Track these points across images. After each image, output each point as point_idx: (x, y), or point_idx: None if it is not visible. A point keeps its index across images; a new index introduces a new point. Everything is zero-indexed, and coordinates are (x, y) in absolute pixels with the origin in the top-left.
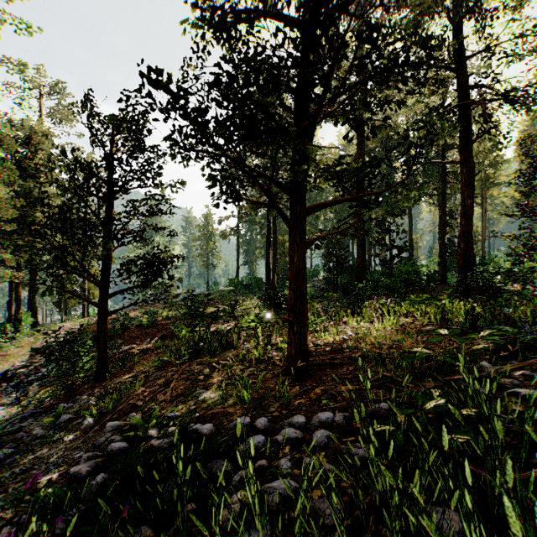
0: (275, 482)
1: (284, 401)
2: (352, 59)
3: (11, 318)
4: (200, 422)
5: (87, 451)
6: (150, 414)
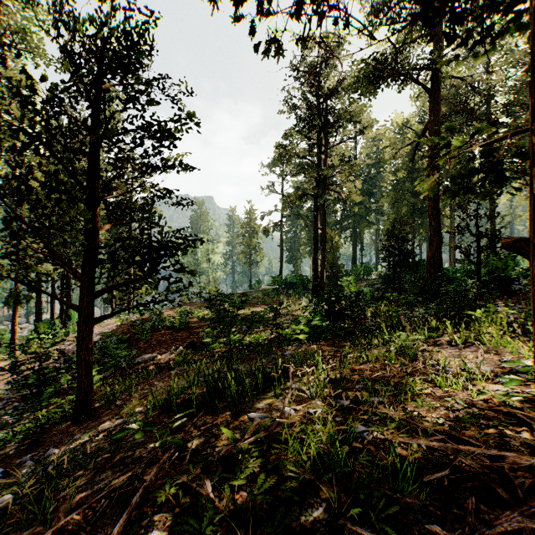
0: None
1: None
2: None
3: (62, 313)
4: None
5: None
6: None
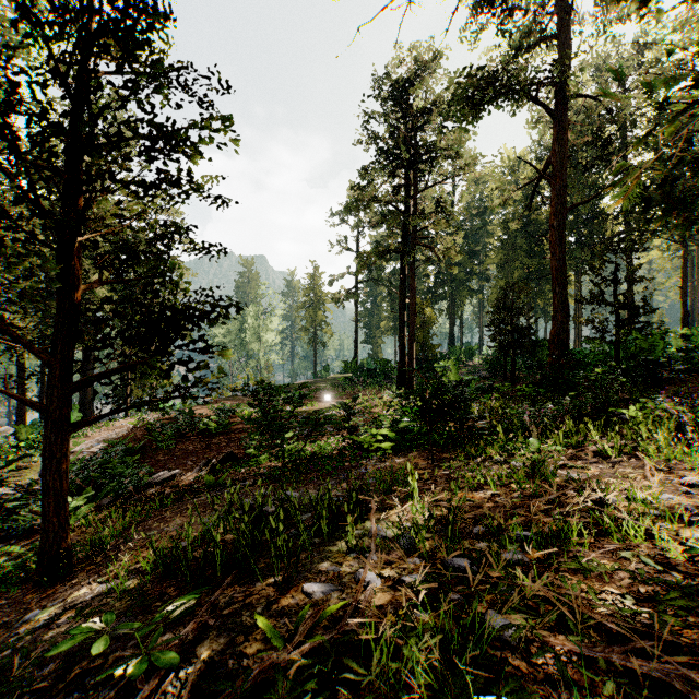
0: None
1: None
2: None
3: None
4: None
5: None
6: None
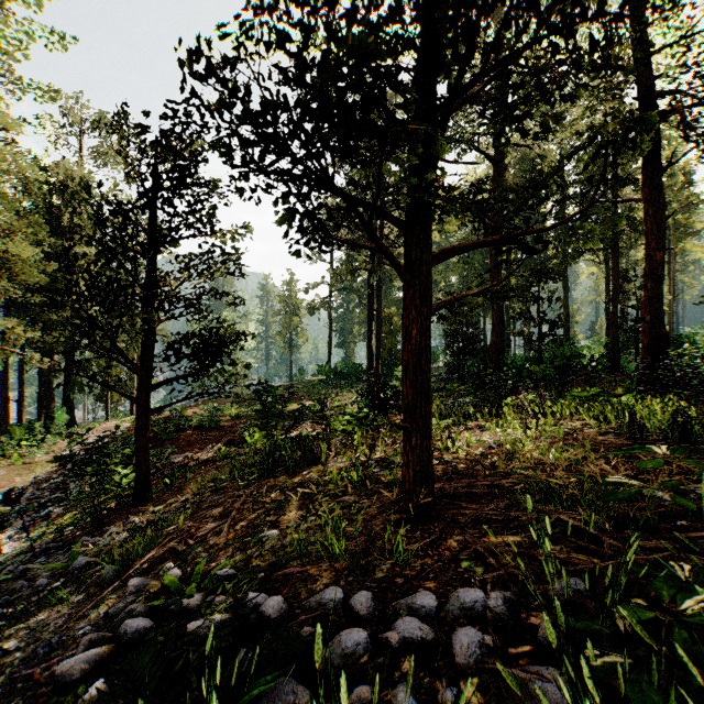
0: None
1: (397, 560)
2: (507, 11)
3: (41, 415)
4: (265, 590)
5: (96, 626)
6: (192, 568)
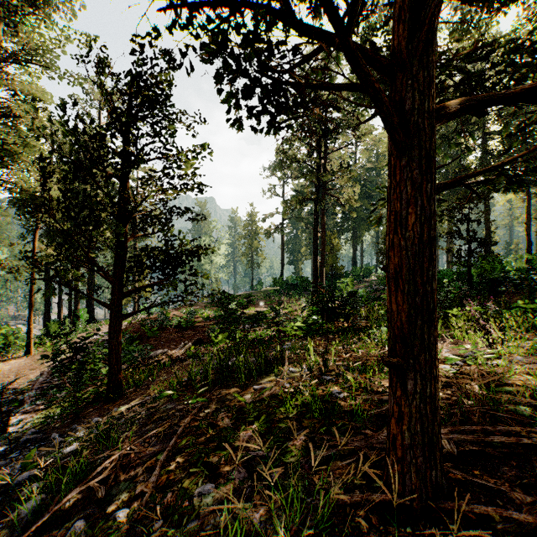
0: None
1: None
2: None
3: (70, 313)
4: None
5: None
6: None
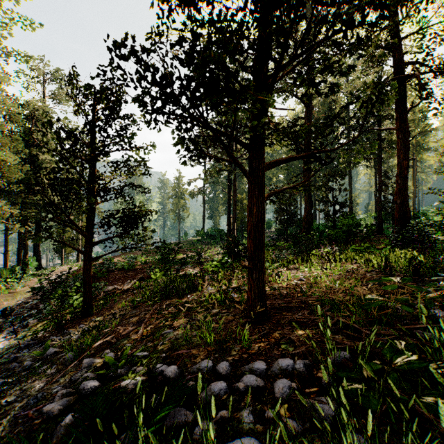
0: (237, 441)
1: (244, 344)
2: (309, 23)
3: (19, 262)
4: (166, 363)
5: (64, 386)
6: (122, 352)
